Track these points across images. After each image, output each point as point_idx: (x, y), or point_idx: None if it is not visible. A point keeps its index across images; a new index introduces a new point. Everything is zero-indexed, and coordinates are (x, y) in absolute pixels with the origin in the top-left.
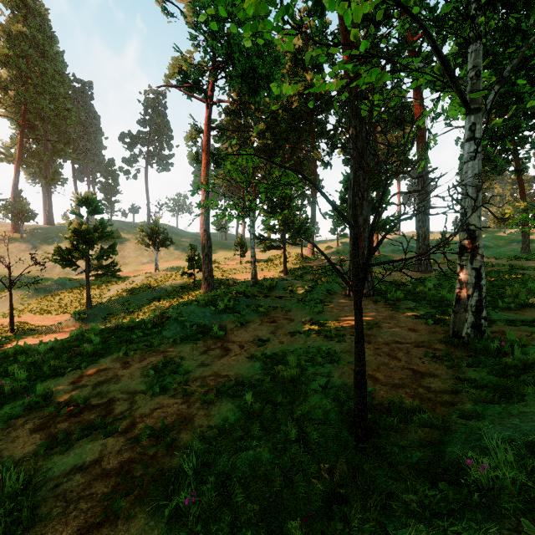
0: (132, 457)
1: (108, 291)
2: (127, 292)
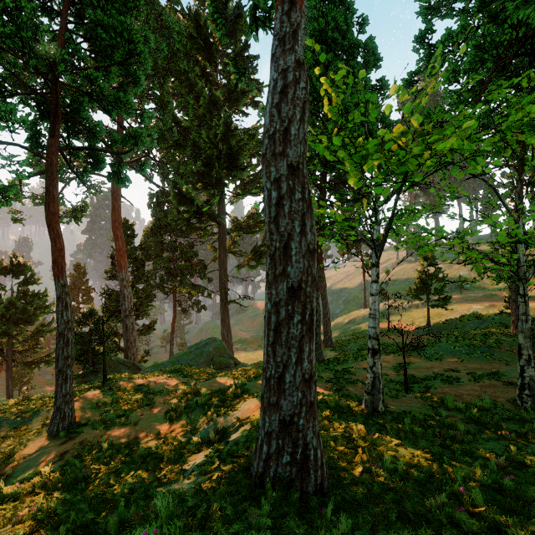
0: None
1: (452, 313)
2: (458, 319)
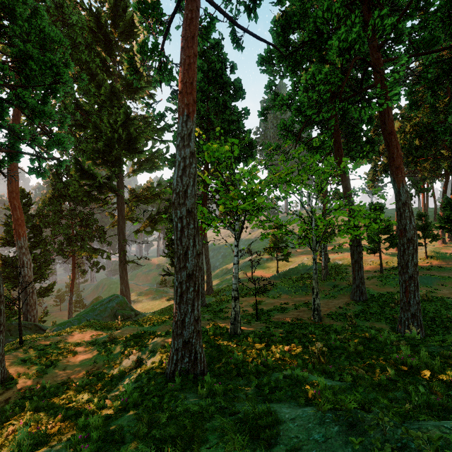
0: None
1: (292, 264)
2: (295, 268)
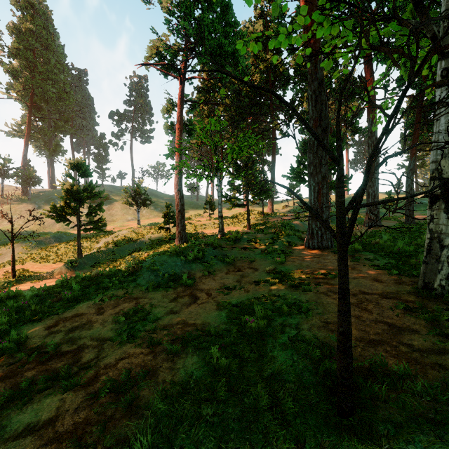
0: (88, 418)
1: (97, 243)
2: (112, 244)
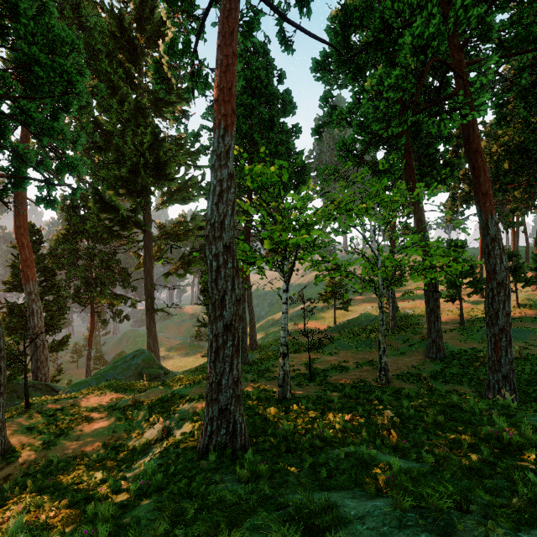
0: None
1: (353, 313)
2: (356, 318)
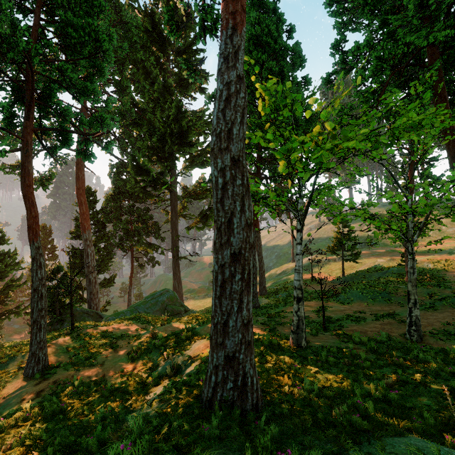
0: None
1: (361, 266)
2: (366, 270)
